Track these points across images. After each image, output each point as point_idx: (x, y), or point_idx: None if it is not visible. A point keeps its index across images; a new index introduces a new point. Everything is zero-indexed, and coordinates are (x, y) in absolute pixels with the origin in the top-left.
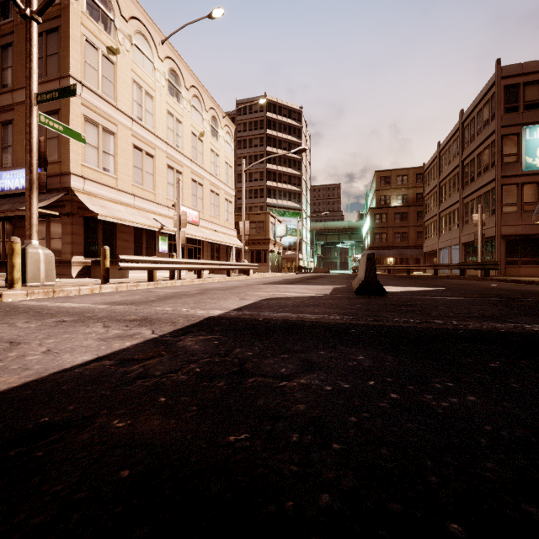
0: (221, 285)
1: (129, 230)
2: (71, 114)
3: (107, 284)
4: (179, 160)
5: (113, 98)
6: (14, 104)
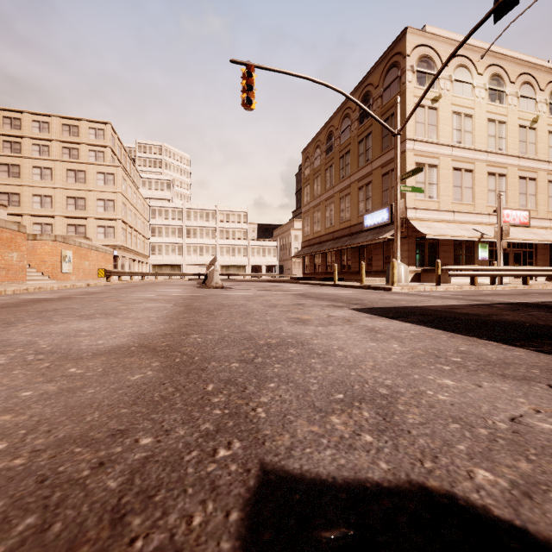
0: (549, 291)
1: (449, 242)
2: (407, 166)
3: (439, 286)
4: (502, 162)
5: (435, 138)
6: (372, 170)
